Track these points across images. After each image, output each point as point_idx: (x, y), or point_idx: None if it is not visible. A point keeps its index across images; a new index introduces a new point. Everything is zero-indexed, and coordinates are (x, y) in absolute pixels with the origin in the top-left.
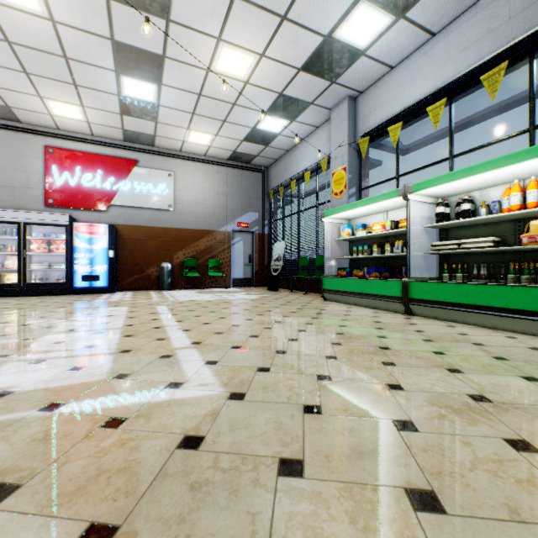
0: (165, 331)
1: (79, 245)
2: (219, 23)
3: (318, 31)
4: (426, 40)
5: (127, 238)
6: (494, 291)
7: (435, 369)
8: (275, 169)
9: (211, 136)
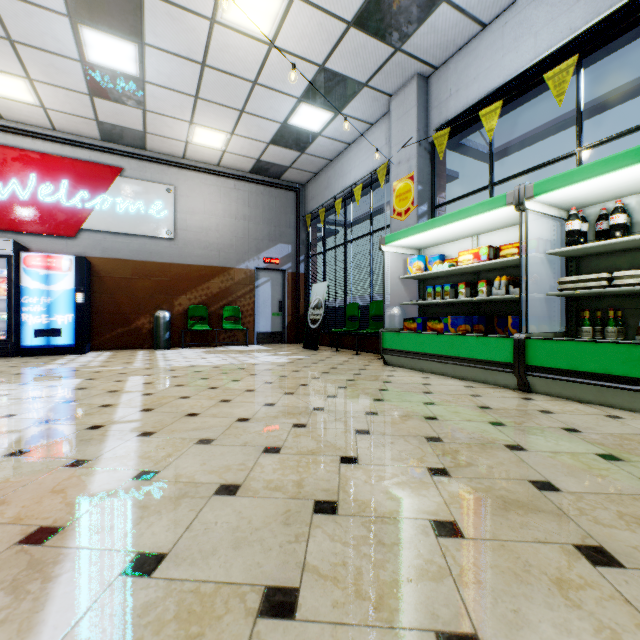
0: (102, 437)
1: (29, 285)
2: None
3: None
4: None
5: (106, 276)
6: None
7: None
8: (313, 186)
9: (225, 135)
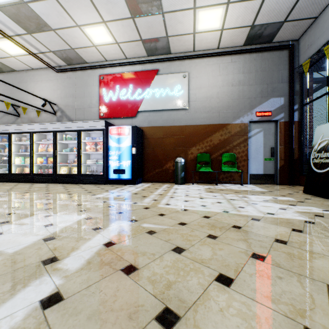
0: None
1: (111, 145)
2: None
3: None
4: None
5: (150, 137)
6: None
7: None
8: (311, 33)
9: (221, 9)
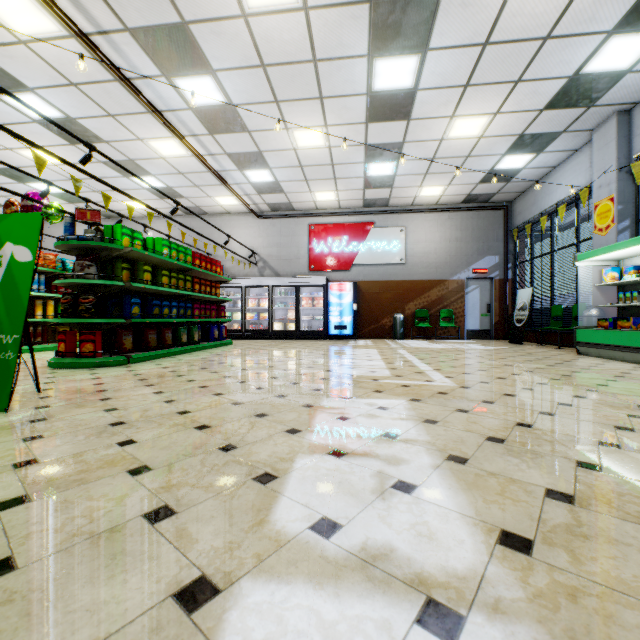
0: (412, 363)
1: (332, 301)
2: (452, 107)
3: (559, 76)
4: None
5: (365, 292)
6: None
7: (634, 396)
8: (520, 203)
9: (443, 187)
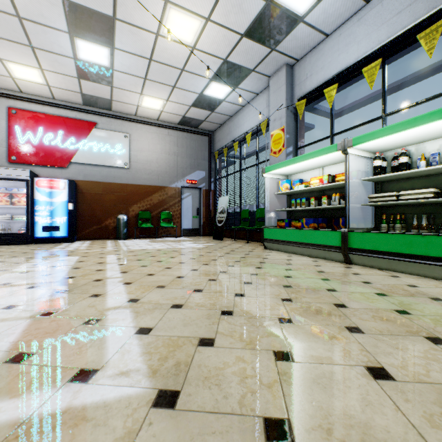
0: (104, 285)
1: (40, 199)
2: None
3: None
4: (360, 7)
5: (86, 192)
6: (441, 241)
7: (413, 338)
8: (220, 133)
9: (162, 101)
